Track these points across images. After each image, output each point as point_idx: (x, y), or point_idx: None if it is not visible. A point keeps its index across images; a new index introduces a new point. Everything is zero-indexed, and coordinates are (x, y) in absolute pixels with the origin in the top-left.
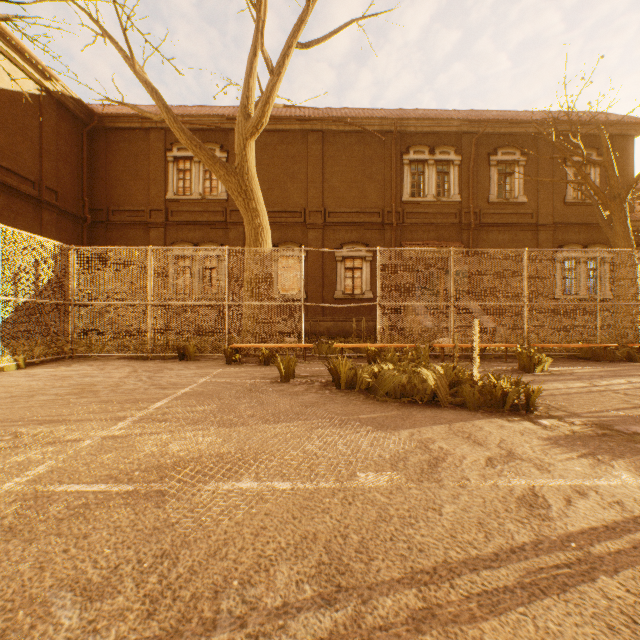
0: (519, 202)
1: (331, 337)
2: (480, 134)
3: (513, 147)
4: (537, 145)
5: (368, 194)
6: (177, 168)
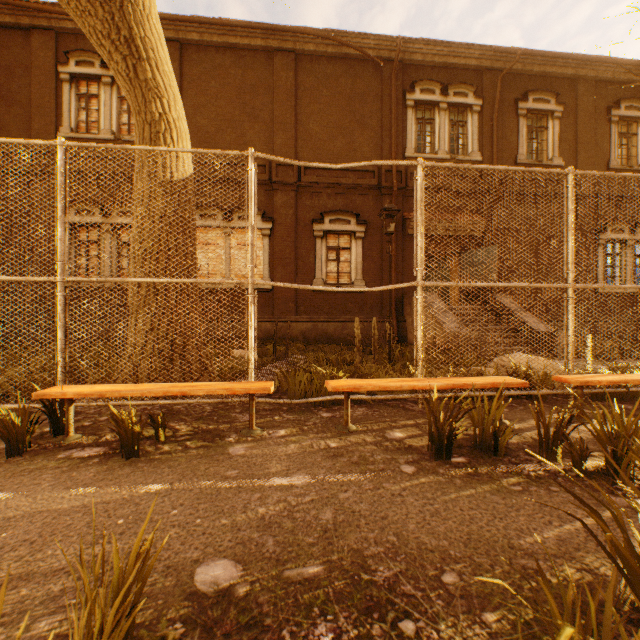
0: (554, 165)
1: (308, 345)
2: (510, 68)
3: (547, 92)
4: (575, 92)
5: (359, 145)
6: (76, 92)
